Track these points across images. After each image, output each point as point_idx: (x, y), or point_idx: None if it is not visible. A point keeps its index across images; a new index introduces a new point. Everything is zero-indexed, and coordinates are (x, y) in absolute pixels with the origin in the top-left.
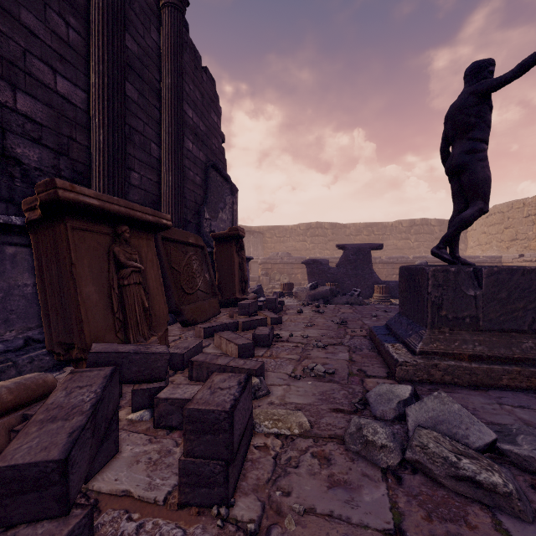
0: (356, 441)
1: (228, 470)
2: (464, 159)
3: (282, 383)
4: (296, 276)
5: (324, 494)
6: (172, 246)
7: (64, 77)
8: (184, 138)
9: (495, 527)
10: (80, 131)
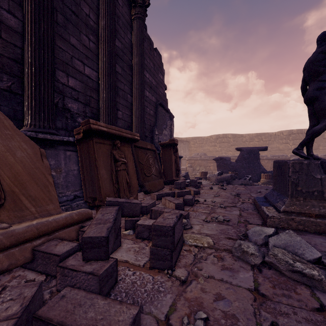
0: (237, 251)
1: (172, 253)
2: (315, 93)
3: (199, 224)
4: (210, 168)
5: (219, 272)
6: (139, 150)
7: (88, 66)
8: (144, 90)
9: (311, 295)
10: (95, 93)
